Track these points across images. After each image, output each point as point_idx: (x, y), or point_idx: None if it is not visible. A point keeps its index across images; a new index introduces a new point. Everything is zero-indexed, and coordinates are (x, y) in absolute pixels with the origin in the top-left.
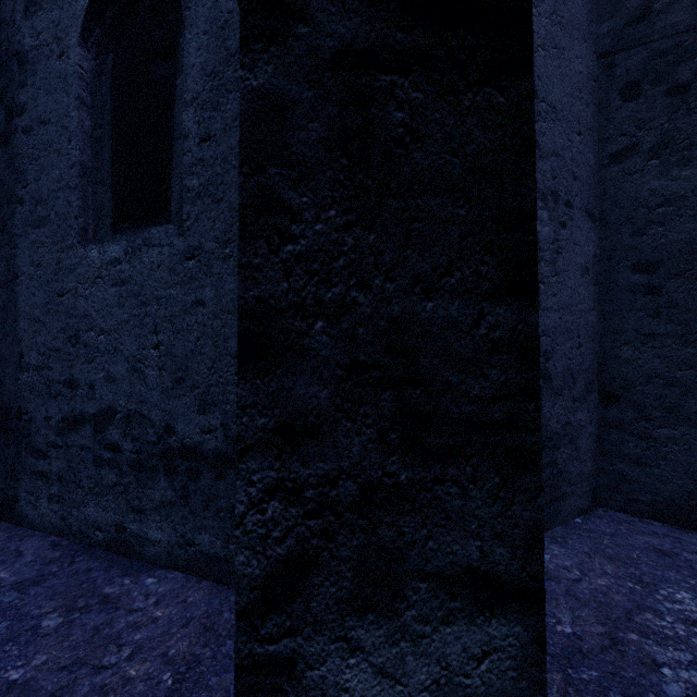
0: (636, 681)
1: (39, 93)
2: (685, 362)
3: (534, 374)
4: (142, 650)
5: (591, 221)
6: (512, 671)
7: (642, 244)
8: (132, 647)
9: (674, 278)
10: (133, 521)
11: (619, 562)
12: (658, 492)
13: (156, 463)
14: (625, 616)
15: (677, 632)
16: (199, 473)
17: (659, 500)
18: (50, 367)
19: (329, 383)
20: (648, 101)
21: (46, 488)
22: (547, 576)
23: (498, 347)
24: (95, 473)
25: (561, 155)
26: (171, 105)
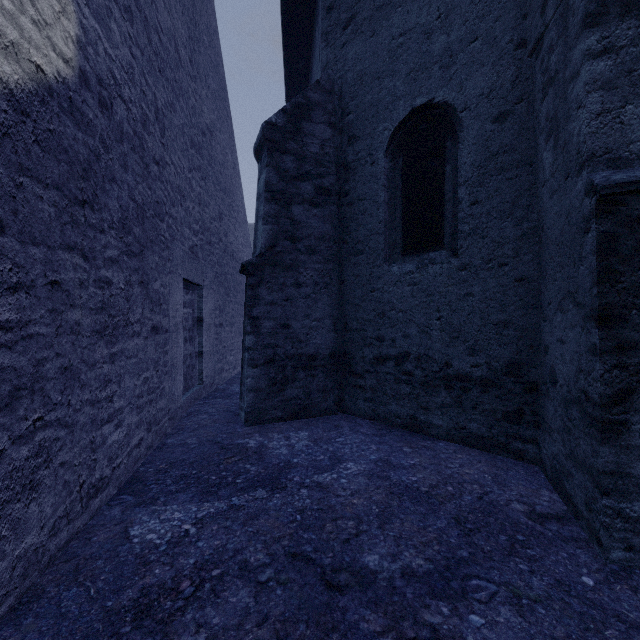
0: None
1: (358, 184)
2: None
3: None
4: (464, 466)
5: None
6: None
7: None
8: (457, 464)
9: None
10: (422, 414)
11: None
12: None
13: (438, 383)
14: None
15: None
16: (469, 389)
17: None
18: (365, 330)
19: (639, 332)
20: None
21: (362, 394)
22: None
23: None
24: (395, 387)
25: None
26: (442, 182)
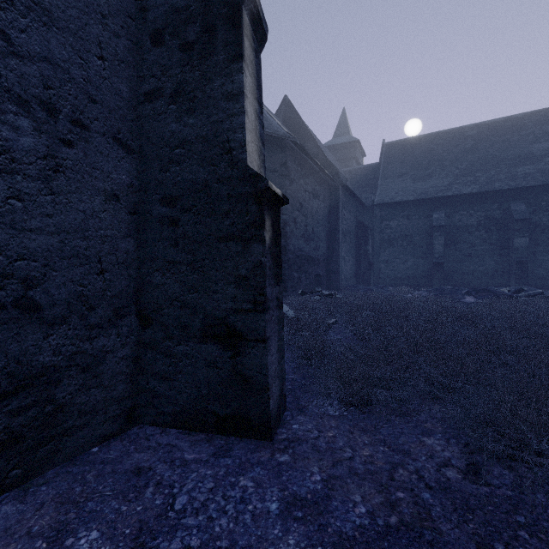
0: None
1: None
2: (193, 286)
3: None
4: None
5: (125, 151)
6: None
7: (167, 180)
8: None
9: (186, 212)
10: None
11: (69, 505)
12: (177, 403)
13: None
14: None
15: None
16: None
17: (178, 409)
18: None
19: None
20: (169, 51)
21: None
22: None
23: None
24: None
25: (64, 67)
26: None
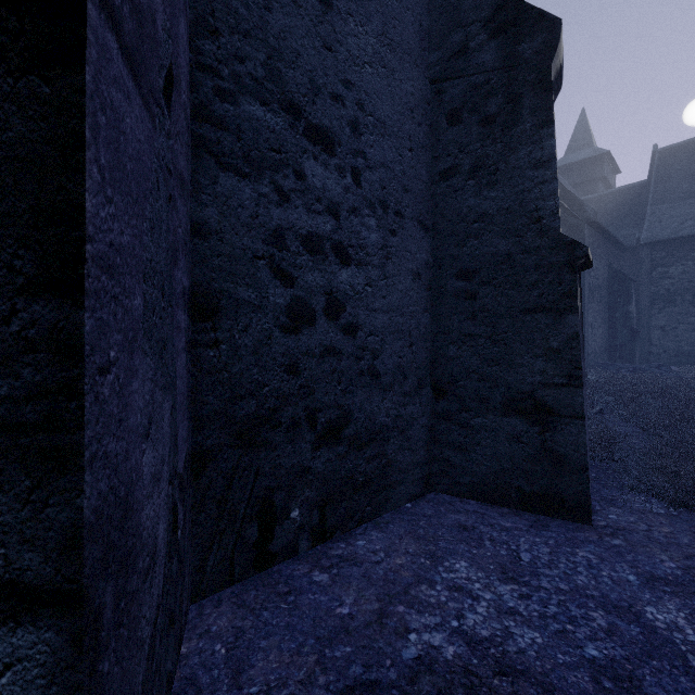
0: (382, 650)
1: None
2: (493, 359)
3: (77, 372)
4: None
5: (424, 231)
6: (41, 679)
7: (463, 254)
8: None
9: (485, 285)
10: None
11: (423, 541)
12: (474, 474)
13: None
14: (403, 591)
15: (440, 598)
16: None
17: (475, 481)
18: None
19: None
20: (467, 128)
21: None
22: (353, 562)
23: (34, 345)
24: None
25: (391, 167)
26: None
